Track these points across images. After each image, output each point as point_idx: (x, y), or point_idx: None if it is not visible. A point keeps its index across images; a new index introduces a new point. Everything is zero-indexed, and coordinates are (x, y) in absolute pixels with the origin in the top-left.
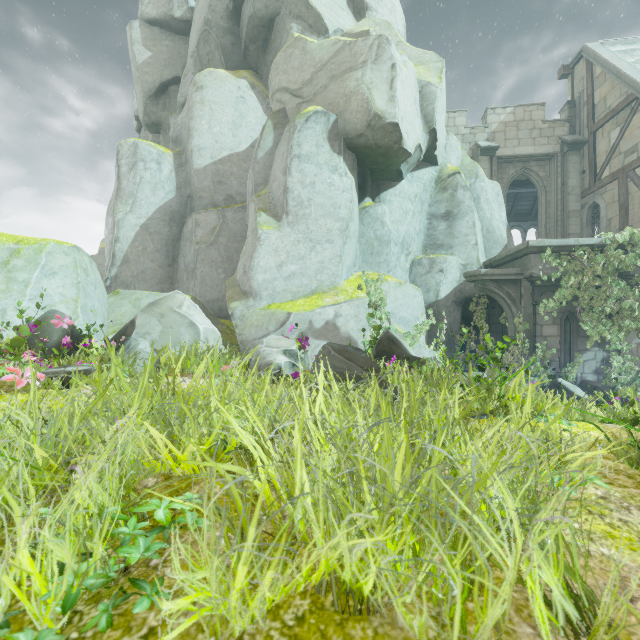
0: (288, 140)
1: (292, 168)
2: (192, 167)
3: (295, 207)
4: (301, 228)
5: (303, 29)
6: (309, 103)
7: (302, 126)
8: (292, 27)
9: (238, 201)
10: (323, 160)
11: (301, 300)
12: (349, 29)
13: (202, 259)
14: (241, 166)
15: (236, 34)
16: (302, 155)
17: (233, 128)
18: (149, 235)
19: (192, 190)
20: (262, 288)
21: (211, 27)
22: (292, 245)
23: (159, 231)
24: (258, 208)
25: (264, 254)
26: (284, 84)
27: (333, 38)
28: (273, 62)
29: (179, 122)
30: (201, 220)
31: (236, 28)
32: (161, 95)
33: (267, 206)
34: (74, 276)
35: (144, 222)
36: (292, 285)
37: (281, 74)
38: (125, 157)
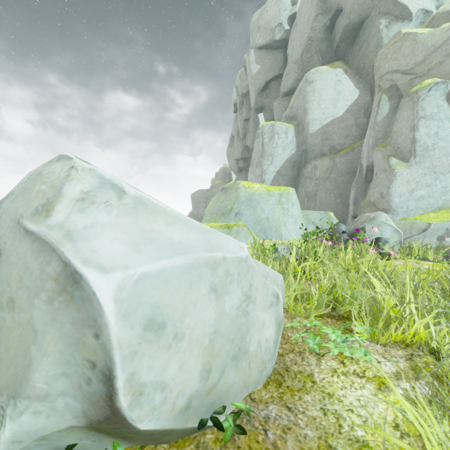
0: (412, 107)
1: (419, 126)
2: (308, 132)
3: (421, 151)
4: (426, 165)
5: (390, 21)
6: (422, 77)
7: (424, 95)
8: (381, 22)
9: (338, 149)
10: (443, 116)
11: (431, 214)
12: (440, 9)
13: (320, 189)
14: (339, 126)
15: (329, 39)
16: (427, 115)
17: (333, 102)
18: (281, 176)
19: (307, 146)
20: (398, 207)
21: (312, 41)
22: (419, 177)
23: (286, 174)
24: (387, 155)
25: (399, 185)
26: (394, 68)
27: (445, 26)
28: (379, 54)
29: (295, 106)
30: (318, 165)
31: (329, 35)
32: (264, 89)
33: (394, 153)
34: (298, 205)
35: (278, 169)
36: (421, 204)
37: (390, 61)
38: (266, 133)
